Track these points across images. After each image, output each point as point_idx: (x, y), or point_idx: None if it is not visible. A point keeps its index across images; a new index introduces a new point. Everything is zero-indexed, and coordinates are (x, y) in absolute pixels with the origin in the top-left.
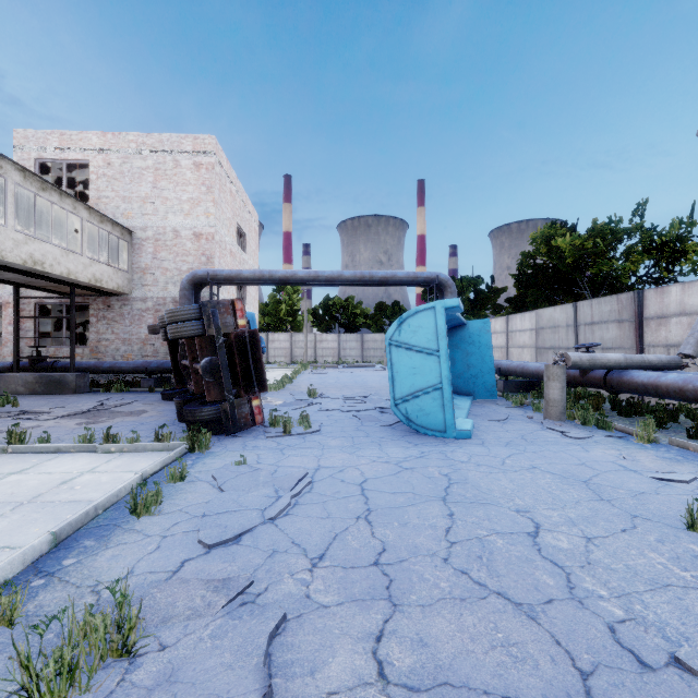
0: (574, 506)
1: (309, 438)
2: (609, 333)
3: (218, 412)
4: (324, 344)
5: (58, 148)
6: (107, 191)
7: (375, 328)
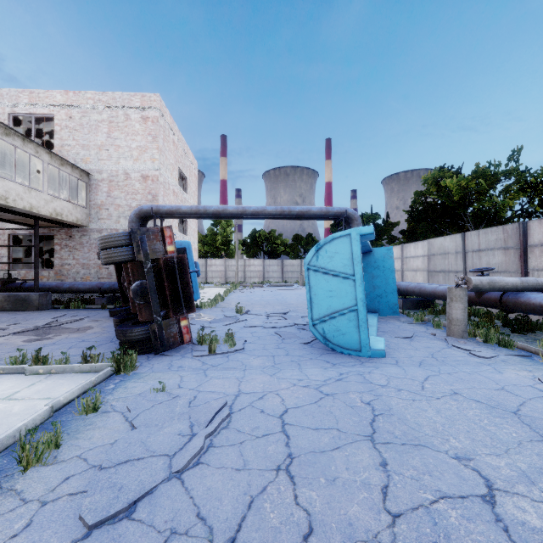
0: (518, 450)
1: (232, 357)
2: (495, 258)
3: (148, 332)
4: (252, 267)
5: (28, 104)
6: (69, 140)
7: (293, 255)
